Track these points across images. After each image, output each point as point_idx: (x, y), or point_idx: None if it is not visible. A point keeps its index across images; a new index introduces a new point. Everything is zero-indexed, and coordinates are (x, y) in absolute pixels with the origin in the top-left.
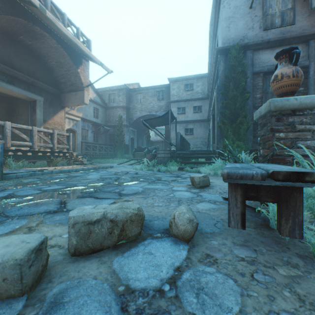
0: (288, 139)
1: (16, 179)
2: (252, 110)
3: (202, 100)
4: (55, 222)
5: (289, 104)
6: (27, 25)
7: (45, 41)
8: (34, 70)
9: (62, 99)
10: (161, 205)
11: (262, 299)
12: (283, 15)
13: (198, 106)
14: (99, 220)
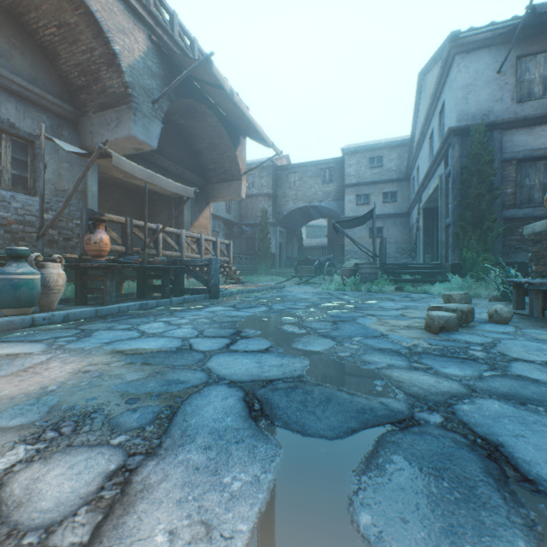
0: None
1: (228, 298)
2: (500, 210)
3: (397, 182)
4: (392, 319)
5: None
6: (192, 105)
7: (203, 120)
8: (182, 156)
9: (209, 192)
10: None
11: None
12: (545, 82)
13: (391, 192)
14: (455, 309)
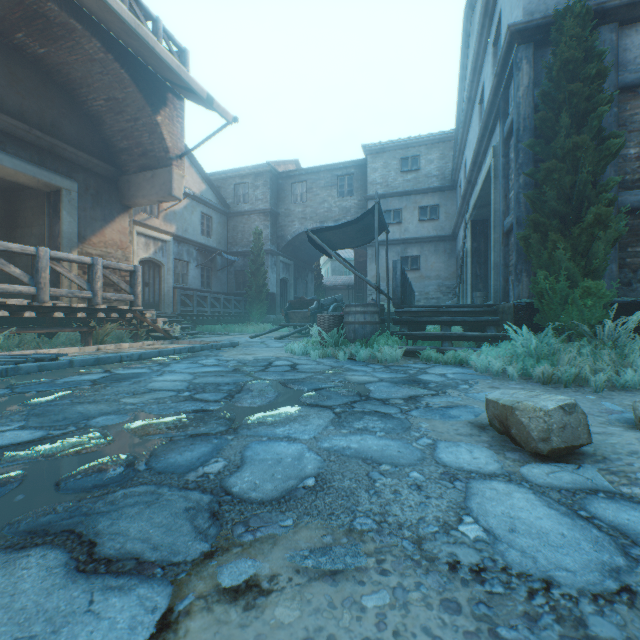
0: None
1: None
2: (615, 192)
3: (439, 193)
4: None
5: None
6: None
7: (75, 45)
8: (56, 119)
9: (124, 188)
10: None
11: None
12: None
13: (431, 206)
14: None
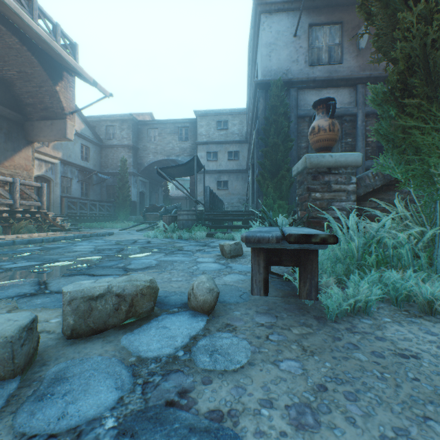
0: (324, 199)
1: None
2: (296, 162)
3: (239, 144)
4: (37, 306)
5: (324, 161)
6: None
7: None
8: None
9: (29, 129)
10: (180, 280)
11: (271, 353)
12: (330, 51)
13: (235, 151)
14: (103, 295)
